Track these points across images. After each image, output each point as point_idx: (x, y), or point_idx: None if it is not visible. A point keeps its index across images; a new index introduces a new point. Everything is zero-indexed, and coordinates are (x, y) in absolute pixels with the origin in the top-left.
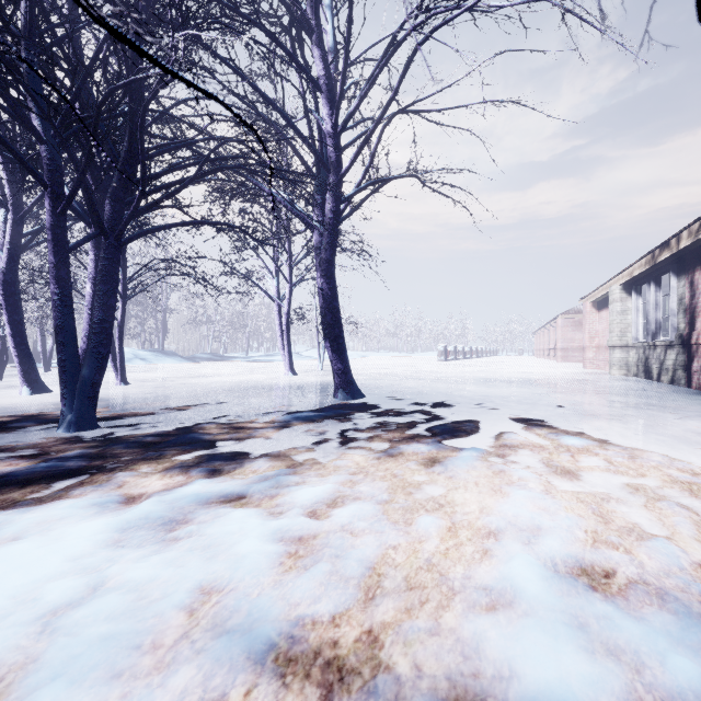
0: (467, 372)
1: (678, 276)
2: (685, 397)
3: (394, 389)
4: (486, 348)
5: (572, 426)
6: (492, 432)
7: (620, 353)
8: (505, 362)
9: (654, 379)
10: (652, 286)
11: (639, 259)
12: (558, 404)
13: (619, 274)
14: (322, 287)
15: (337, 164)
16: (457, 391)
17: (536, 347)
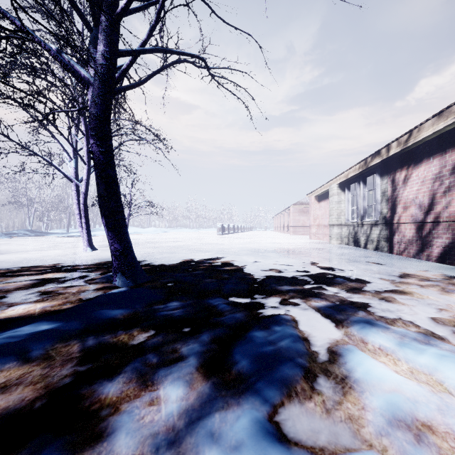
0: (240, 244)
1: (382, 176)
2: (400, 262)
3: (184, 264)
4: (246, 226)
5: (390, 317)
6: (322, 349)
7: (337, 229)
8: (260, 235)
9: (362, 247)
10: (361, 184)
11: (355, 164)
12: (334, 277)
13: (337, 176)
14: (92, 149)
15: (112, 0)
16: (240, 264)
17: (275, 225)
